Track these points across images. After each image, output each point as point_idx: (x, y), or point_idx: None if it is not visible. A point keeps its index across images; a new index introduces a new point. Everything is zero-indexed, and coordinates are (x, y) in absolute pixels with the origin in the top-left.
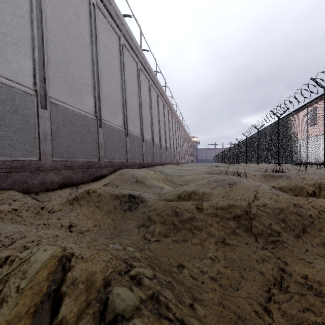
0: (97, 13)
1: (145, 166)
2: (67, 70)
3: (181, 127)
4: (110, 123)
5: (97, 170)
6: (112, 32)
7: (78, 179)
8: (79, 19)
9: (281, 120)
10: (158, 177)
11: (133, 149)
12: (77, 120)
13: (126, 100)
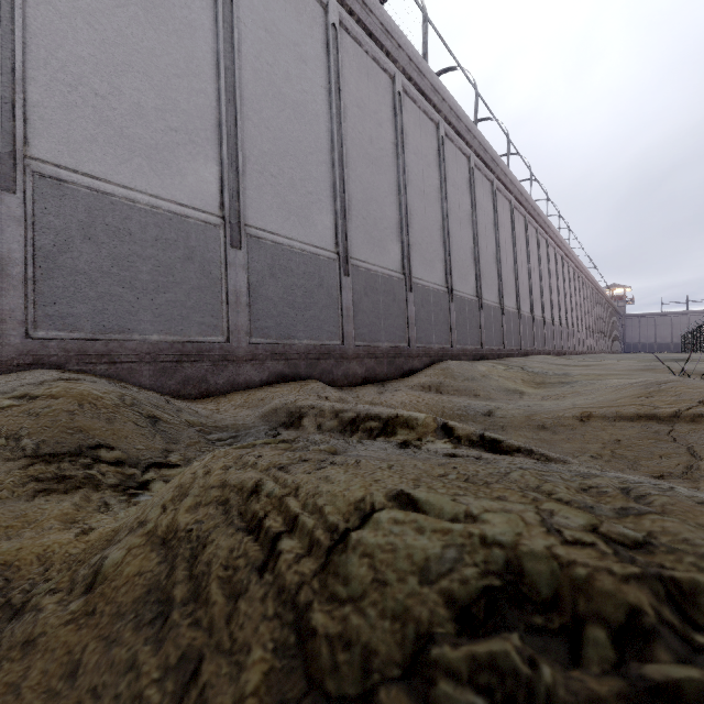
0: (404, 103)
1: (485, 357)
2: (367, 213)
3: (572, 267)
4: (424, 282)
5: (406, 361)
6: (425, 122)
7: (383, 373)
8: (381, 128)
9: None
10: (513, 377)
11: (462, 324)
12: (380, 284)
13: (449, 236)
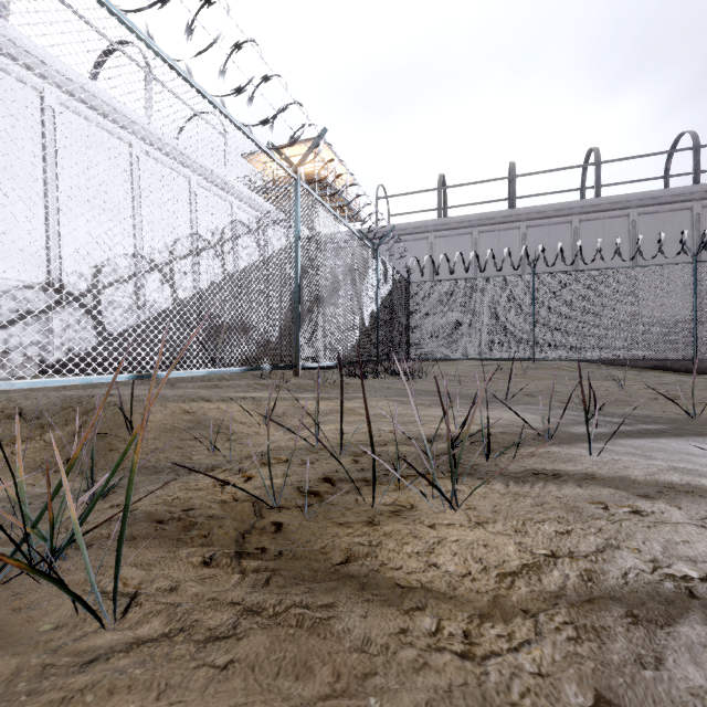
0: None
1: None
2: None
3: None
4: None
5: None
6: None
7: None
8: None
9: None
10: None
11: None
12: None
13: None
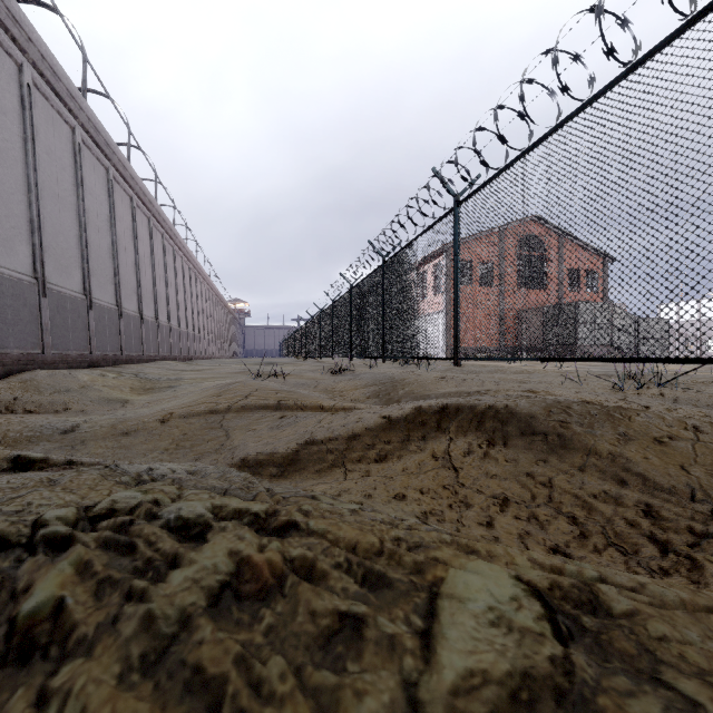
0: None
1: (96, 364)
2: None
3: (200, 278)
4: None
5: None
6: None
7: None
8: None
9: (353, 290)
10: (122, 385)
11: (62, 326)
12: None
13: (40, 214)
